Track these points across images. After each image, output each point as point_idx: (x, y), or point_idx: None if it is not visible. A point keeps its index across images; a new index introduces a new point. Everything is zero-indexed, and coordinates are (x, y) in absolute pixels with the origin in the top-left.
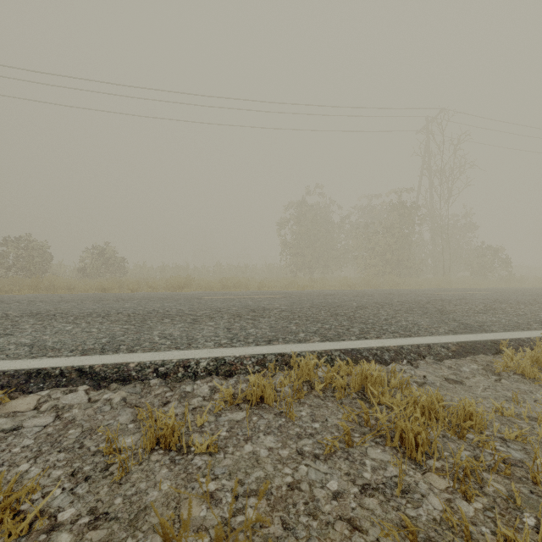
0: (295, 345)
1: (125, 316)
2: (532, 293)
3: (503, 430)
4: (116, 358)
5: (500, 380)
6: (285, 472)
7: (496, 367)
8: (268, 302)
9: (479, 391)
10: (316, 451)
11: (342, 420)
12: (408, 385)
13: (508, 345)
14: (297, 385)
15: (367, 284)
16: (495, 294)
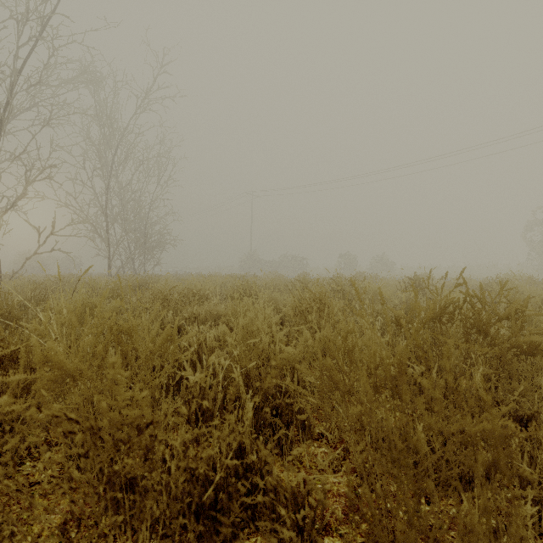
0: None
1: None
2: None
3: None
4: None
5: None
6: None
7: None
8: None
9: None
10: None
11: None
12: None
13: None
14: None
15: None
16: None
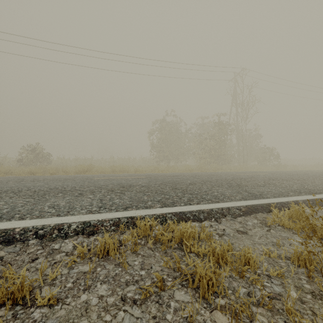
0: (142, 210)
1: (32, 192)
2: (290, 174)
3: (269, 269)
4: (6, 225)
5: (270, 230)
6: (106, 319)
7: (268, 221)
8: (135, 181)
9: (257, 239)
10: (136, 297)
11: (162, 267)
12: (212, 236)
13: (276, 206)
14: (138, 240)
15: (200, 169)
16: (270, 174)
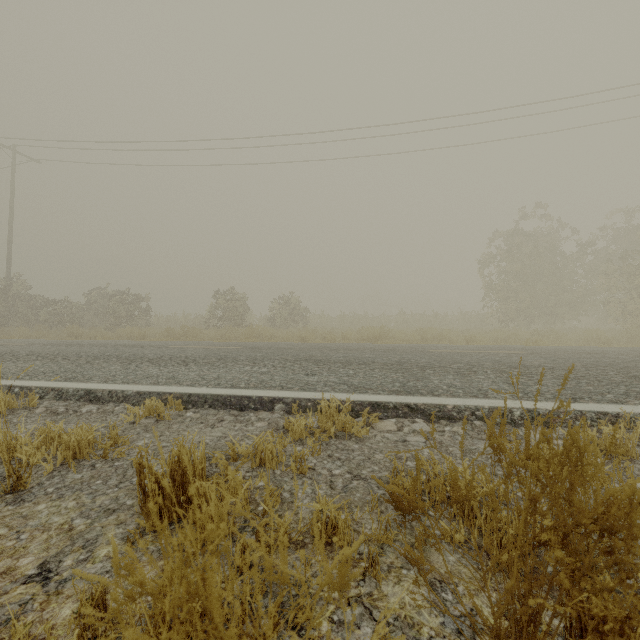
0: (611, 405)
1: (383, 365)
2: None
3: None
4: (430, 400)
5: None
6: None
7: None
8: (519, 359)
9: None
10: None
11: None
12: None
13: None
14: None
15: (631, 339)
16: None
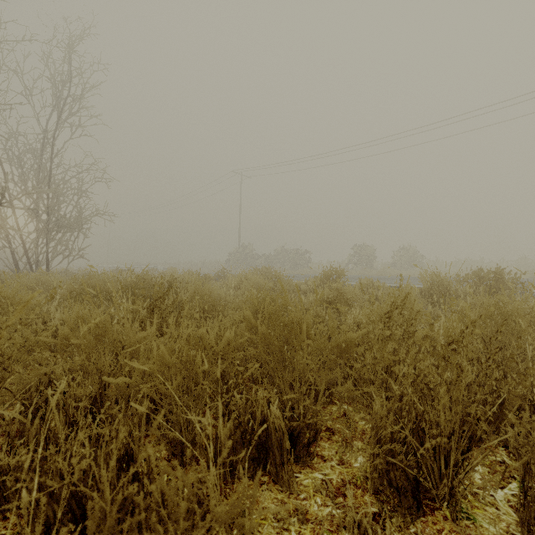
0: None
1: None
2: None
3: None
4: None
5: None
6: None
7: None
8: None
9: None
10: None
11: None
12: None
13: None
14: None
15: None
16: None
